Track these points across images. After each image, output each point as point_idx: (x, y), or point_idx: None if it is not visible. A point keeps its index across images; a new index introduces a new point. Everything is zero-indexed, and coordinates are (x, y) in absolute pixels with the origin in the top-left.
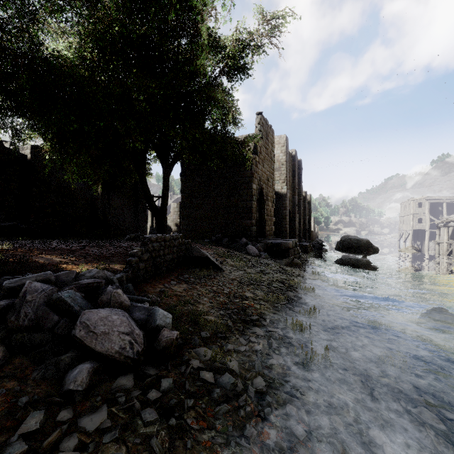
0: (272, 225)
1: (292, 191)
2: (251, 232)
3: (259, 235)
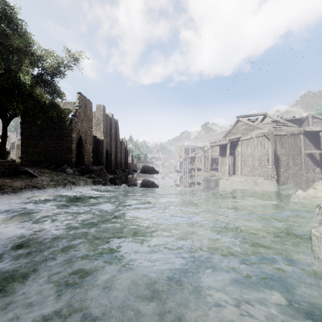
0: (90, 158)
1: (110, 138)
2: (71, 161)
3: (80, 163)
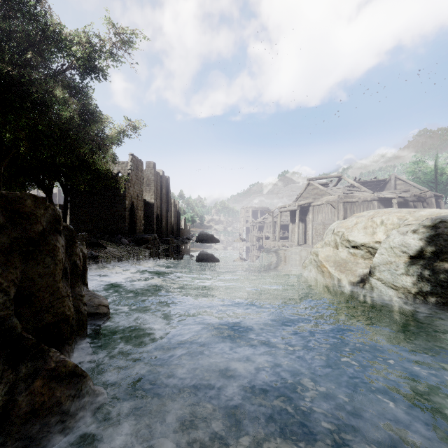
0: (141, 226)
1: (161, 200)
2: (125, 231)
3: (131, 232)
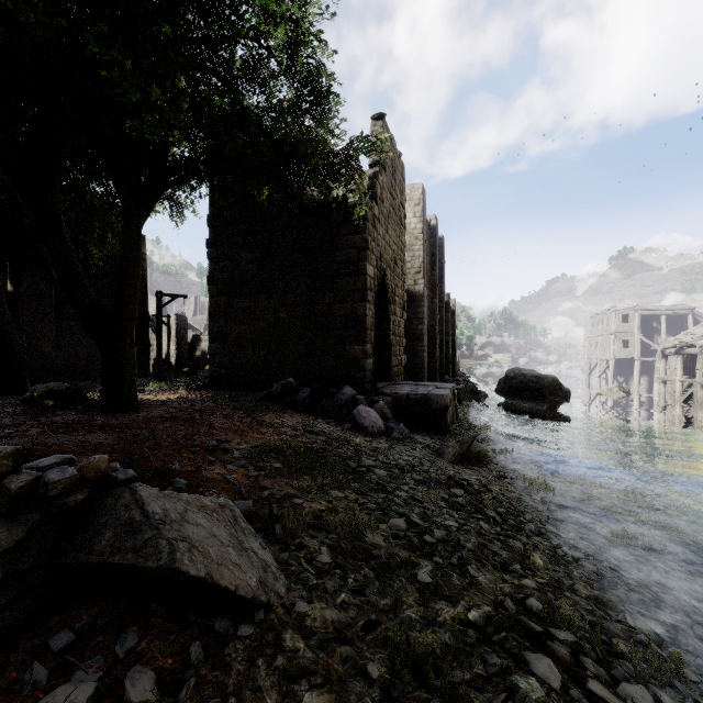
0: (401, 355)
1: (430, 290)
2: (363, 371)
3: (377, 375)
